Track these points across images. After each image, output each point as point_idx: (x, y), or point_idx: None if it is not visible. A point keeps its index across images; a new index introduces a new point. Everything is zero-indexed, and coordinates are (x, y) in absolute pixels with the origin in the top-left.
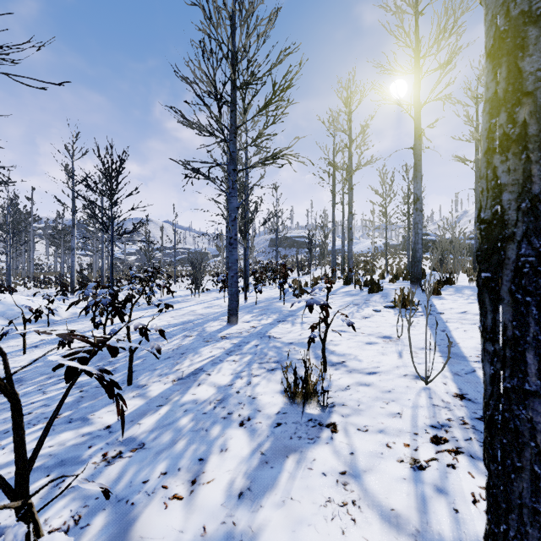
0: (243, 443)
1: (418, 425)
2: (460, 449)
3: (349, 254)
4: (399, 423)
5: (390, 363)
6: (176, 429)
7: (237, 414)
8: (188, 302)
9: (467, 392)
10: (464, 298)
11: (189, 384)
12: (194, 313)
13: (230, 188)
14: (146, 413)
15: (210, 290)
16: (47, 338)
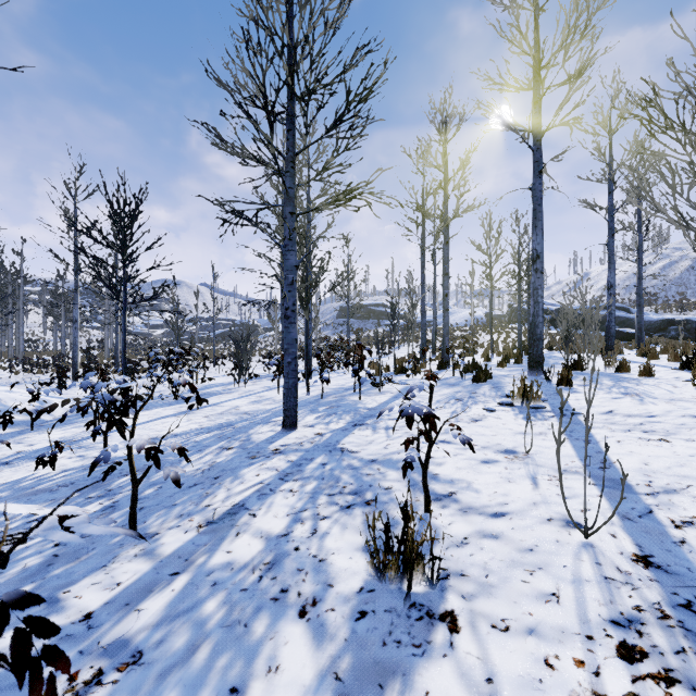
0: (304, 654)
1: (589, 619)
2: (672, 673)
3: (444, 328)
4: (558, 614)
5: (522, 496)
6: (196, 623)
7: (295, 592)
8: (230, 393)
9: (652, 552)
10: (605, 391)
11: (223, 532)
12: (237, 410)
13: (286, 239)
14: (152, 589)
15: (259, 376)
16: (26, 449)
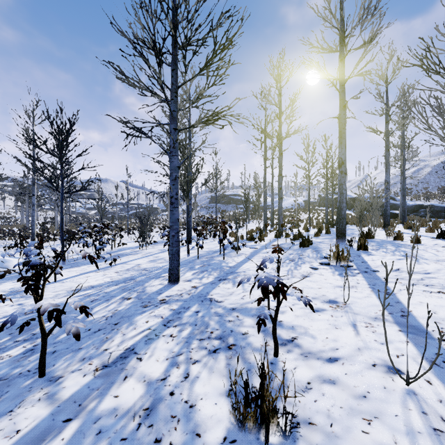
0: None
1: None
2: None
3: (279, 210)
4: None
5: (348, 342)
6: None
7: (167, 443)
8: (136, 254)
9: None
10: (391, 254)
11: (114, 376)
12: (139, 267)
13: (171, 147)
14: (44, 438)
15: (157, 242)
16: None
